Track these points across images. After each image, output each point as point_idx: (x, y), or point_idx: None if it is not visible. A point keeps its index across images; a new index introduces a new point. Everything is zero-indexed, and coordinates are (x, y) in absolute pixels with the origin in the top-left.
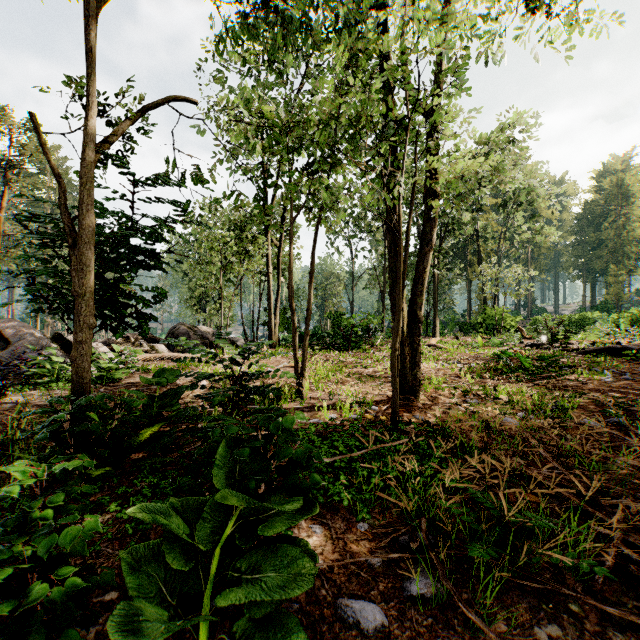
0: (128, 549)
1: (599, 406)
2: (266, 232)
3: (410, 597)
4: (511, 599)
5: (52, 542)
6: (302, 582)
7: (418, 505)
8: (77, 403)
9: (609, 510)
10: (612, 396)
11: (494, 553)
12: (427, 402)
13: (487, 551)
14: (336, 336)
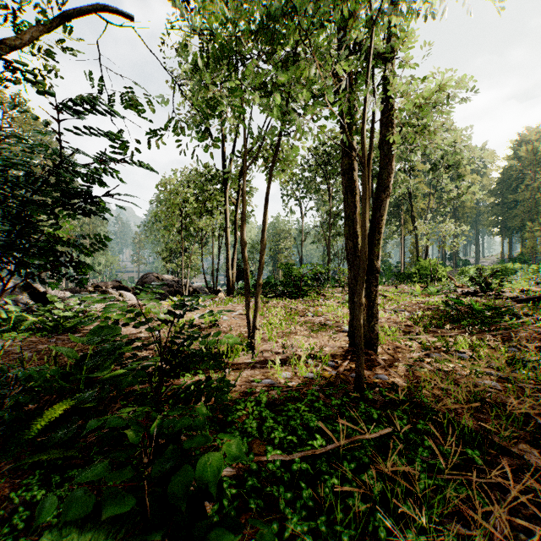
0: None
1: None
2: (224, 191)
3: None
4: None
5: None
6: None
7: None
8: None
9: None
10: None
11: None
12: (385, 356)
13: None
14: (287, 285)
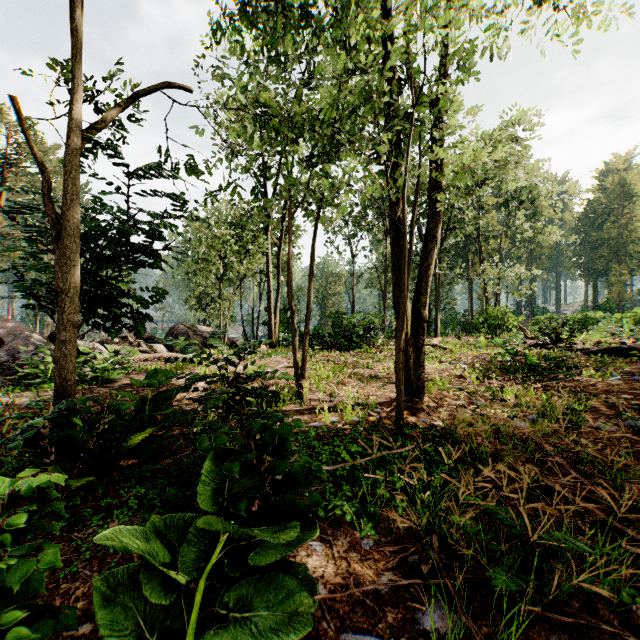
0: (104, 574)
1: (611, 408)
2: (266, 231)
3: (423, 631)
4: (538, 633)
5: (1, 579)
6: (299, 623)
7: (427, 518)
8: (57, 407)
9: (637, 525)
10: (624, 398)
11: (520, 583)
12: (432, 404)
13: (512, 580)
14: (337, 336)
